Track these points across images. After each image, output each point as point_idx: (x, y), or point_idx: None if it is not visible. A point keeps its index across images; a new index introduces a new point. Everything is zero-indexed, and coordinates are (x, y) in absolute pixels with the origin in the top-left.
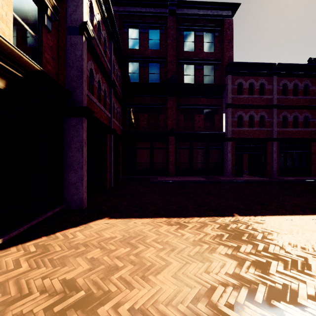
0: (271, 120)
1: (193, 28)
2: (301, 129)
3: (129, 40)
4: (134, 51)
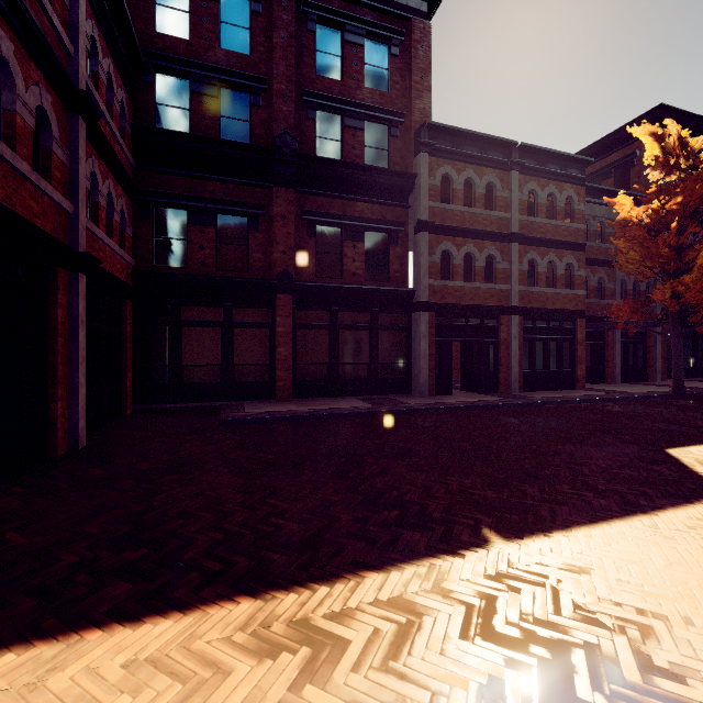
0: (508, 267)
1: (340, 21)
2: (561, 291)
3: (157, 7)
4: (173, 42)
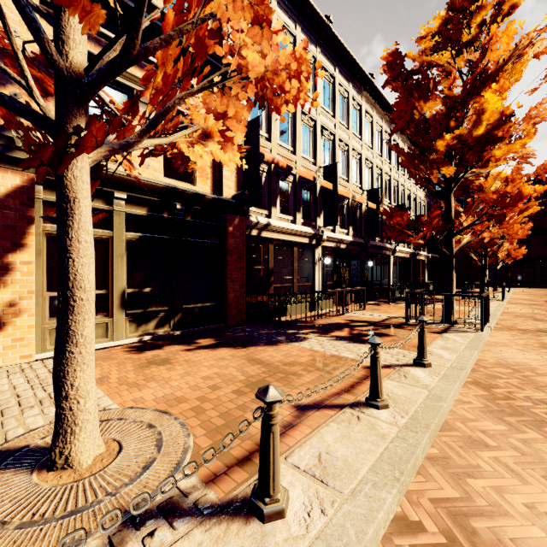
0: None
1: None
2: None
3: None
4: None
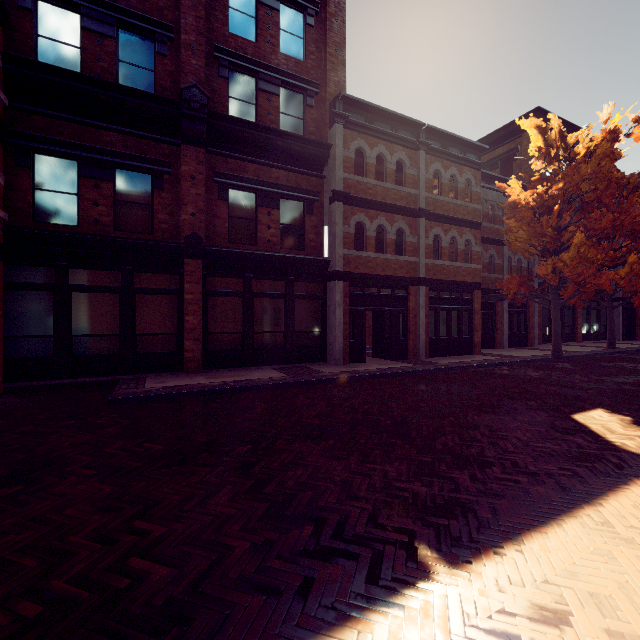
0: (416, 241)
1: None
2: (461, 264)
3: None
4: None
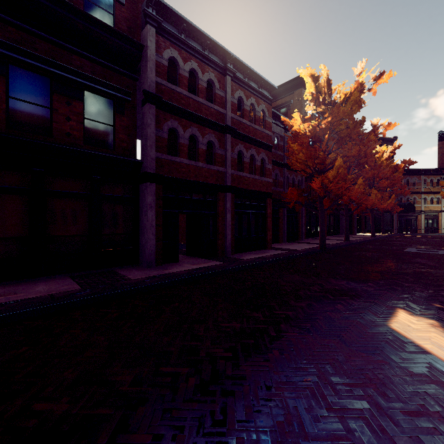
0: (224, 153)
1: None
2: (258, 177)
3: None
4: None
